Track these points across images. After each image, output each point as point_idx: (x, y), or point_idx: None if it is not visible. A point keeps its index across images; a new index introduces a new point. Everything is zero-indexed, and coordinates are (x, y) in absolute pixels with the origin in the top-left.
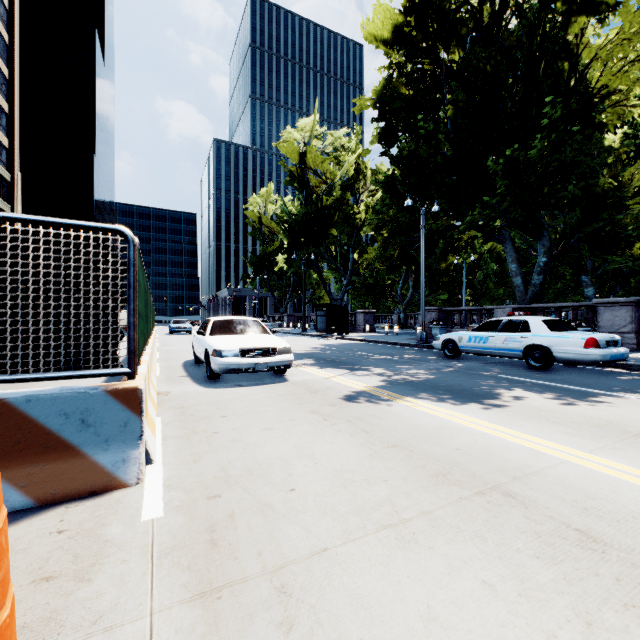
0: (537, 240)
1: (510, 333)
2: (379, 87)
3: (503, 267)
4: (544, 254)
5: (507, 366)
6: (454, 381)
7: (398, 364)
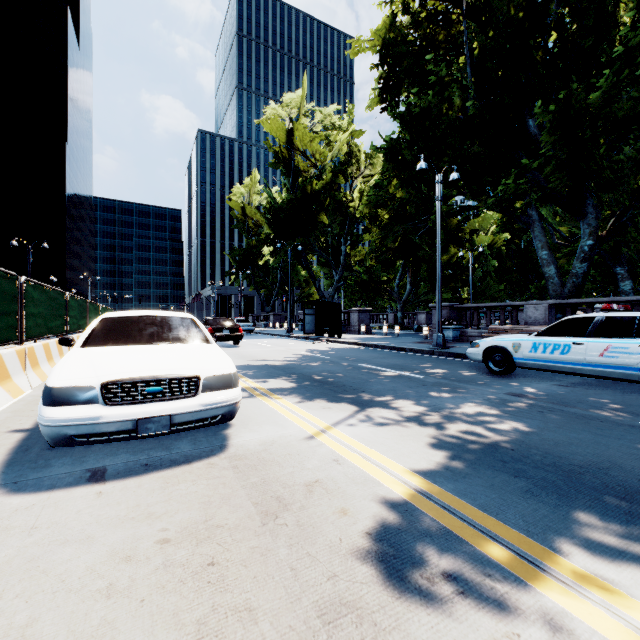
0: (580, 218)
1: (615, 339)
2: (380, 31)
3: (503, 264)
4: (590, 235)
5: (611, 393)
6: (583, 446)
7: (430, 389)
